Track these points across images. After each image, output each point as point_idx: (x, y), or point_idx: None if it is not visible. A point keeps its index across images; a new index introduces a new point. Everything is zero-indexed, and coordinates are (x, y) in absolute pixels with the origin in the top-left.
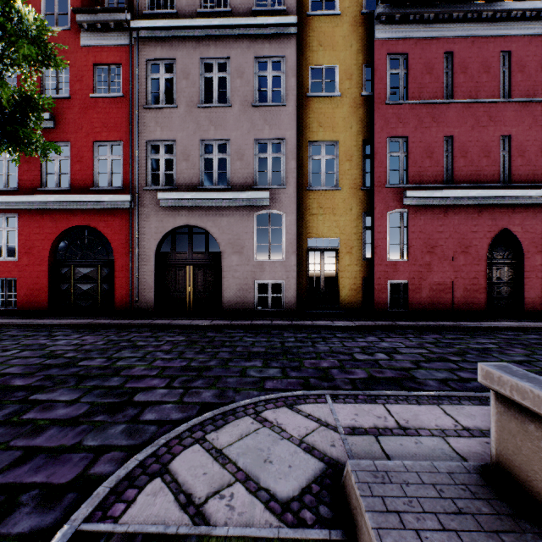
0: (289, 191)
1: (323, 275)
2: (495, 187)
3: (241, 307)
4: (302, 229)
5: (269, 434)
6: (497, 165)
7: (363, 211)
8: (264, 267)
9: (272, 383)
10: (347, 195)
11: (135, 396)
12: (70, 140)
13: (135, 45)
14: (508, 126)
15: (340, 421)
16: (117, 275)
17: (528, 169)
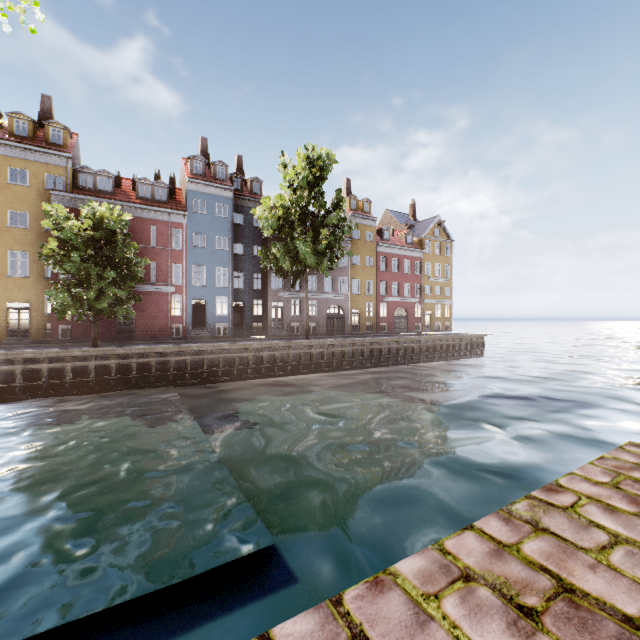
0: None
1: (20, 322)
2: None
3: None
4: (4, 297)
5: None
6: None
7: (46, 289)
8: None
9: None
10: (35, 280)
11: None
12: None
13: None
14: None
15: None
16: None
17: None
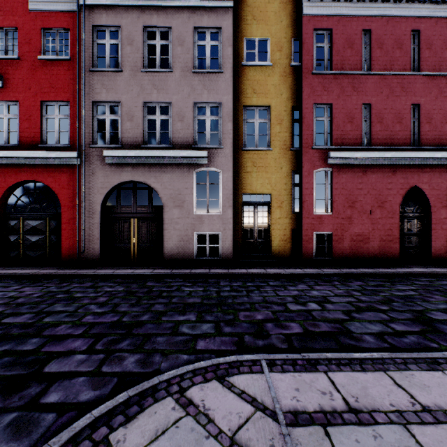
0: (225, 151)
1: (256, 227)
2: (407, 150)
3: (182, 257)
4: (238, 185)
5: (192, 427)
6: (408, 130)
7: (292, 169)
8: (203, 219)
9: (204, 342)
10: (278, 155)
11: (47, 365)
12: (19, 99)
13: (81, 11)
14: (418, 96)
15: (280, 401)
16: (64, 227)
17: (435, 134)
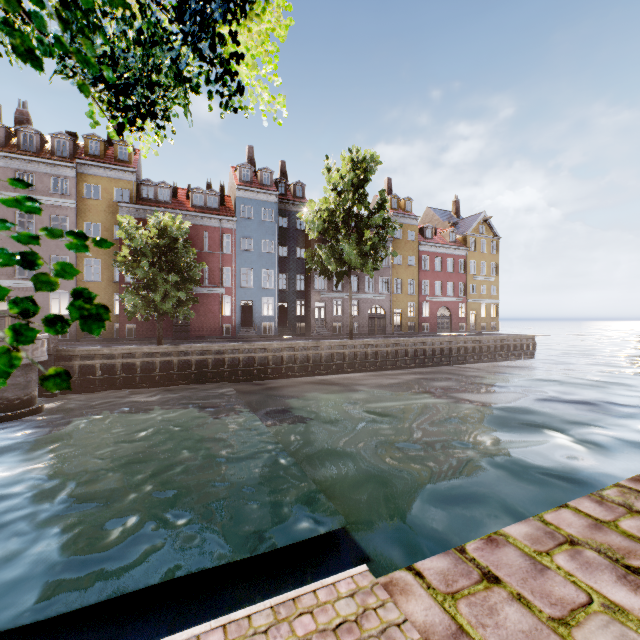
0: (72, 282)
1: None
2: None
3: None
4: None
5: None
6: None
7: (115, 292)
8: None
9: None
10: (106, 284)
11: None
12: None
13: None
14: None
15: None
16: None
17: None
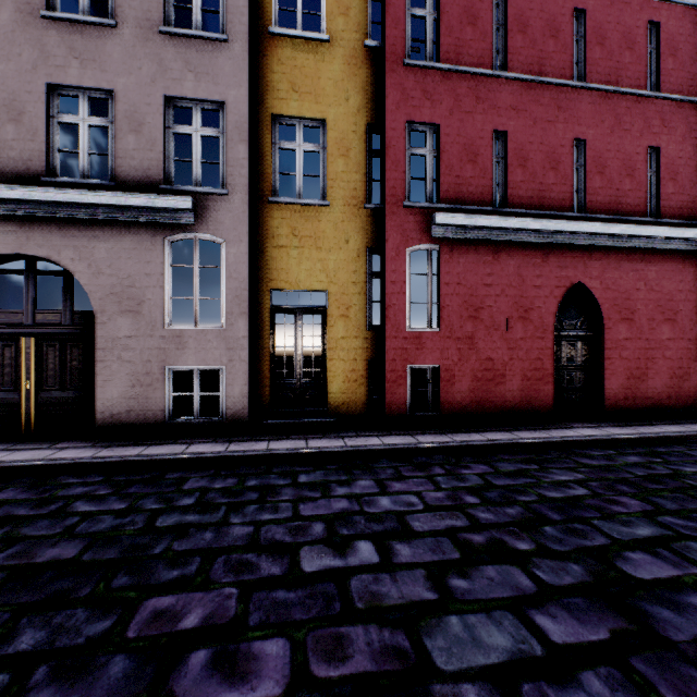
0: (233, 201)
1: (300, 356)
2: (566, 218)
3: (138, 419)
4: (261, 271)
5: None
6: (569, 184)
7: (368, 245)
8: (185, 340)
9: None
10: (341, 215)
11: None
12: None
13: None
14: (583, 126)
15: None
16: None
17: (610, 194)
